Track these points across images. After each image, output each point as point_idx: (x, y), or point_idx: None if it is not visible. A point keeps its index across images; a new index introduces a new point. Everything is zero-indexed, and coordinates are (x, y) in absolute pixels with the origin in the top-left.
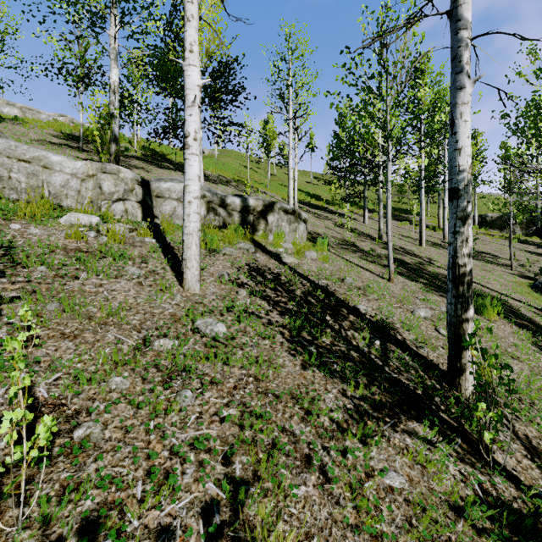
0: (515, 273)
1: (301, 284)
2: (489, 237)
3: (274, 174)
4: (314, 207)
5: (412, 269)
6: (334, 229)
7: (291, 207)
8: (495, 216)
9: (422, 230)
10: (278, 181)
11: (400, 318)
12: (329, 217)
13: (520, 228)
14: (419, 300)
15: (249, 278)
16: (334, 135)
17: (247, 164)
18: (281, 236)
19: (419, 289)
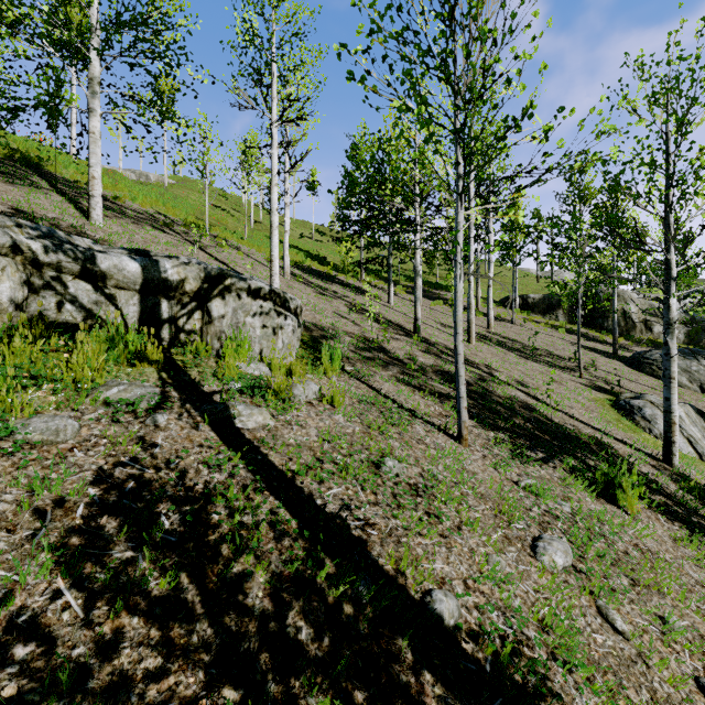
0: (586, 384)
1: (271, 535)
2: (535, 325)
3: (260, 221)
4: (317, 274)
5: (478, 396)
6: (349, 317)
7: (267, 285)
8: (538, 298)
9: (471, 320)
10: (265, 232)
11: (529, 600)
12: (338, 293)
13: (563, 313)
14: (522, 489)
15: (62, 576)
16: (354, 143)
17: (219, 203)
18: (242, 349)
19: (507, 450)
